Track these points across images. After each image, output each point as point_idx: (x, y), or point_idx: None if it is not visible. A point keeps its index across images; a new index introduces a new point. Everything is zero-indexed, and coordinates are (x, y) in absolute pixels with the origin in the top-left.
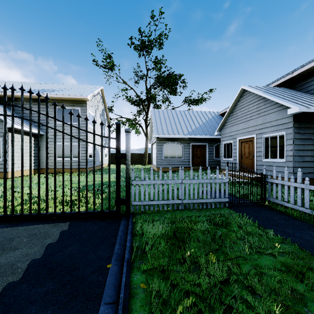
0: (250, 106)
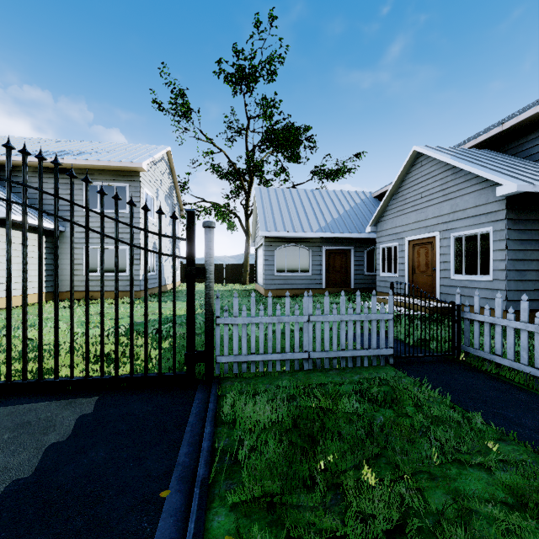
0: (429, 182)
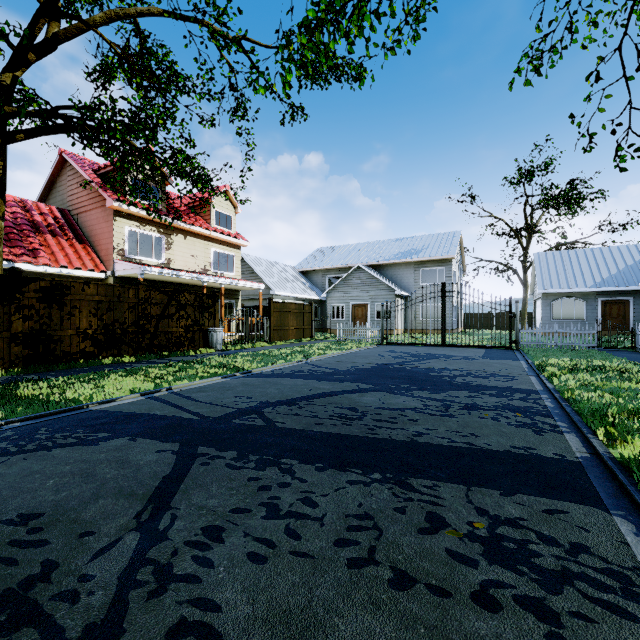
0: None
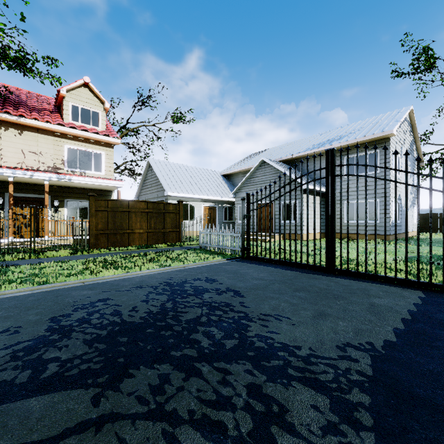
0: None
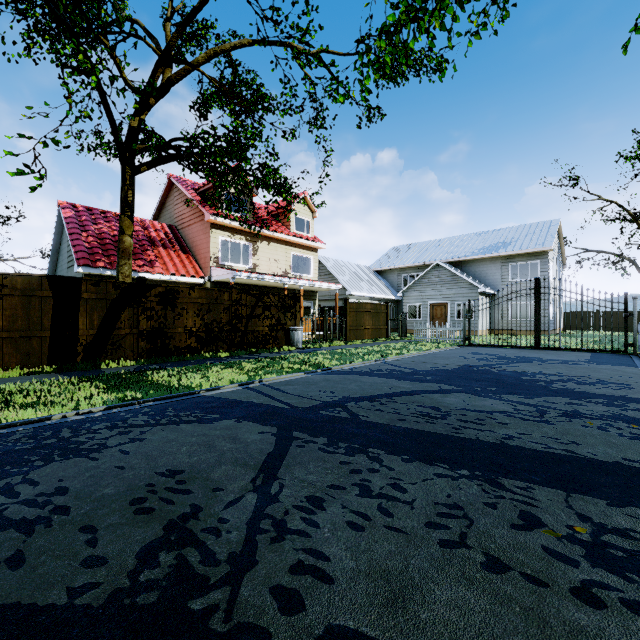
0: None
